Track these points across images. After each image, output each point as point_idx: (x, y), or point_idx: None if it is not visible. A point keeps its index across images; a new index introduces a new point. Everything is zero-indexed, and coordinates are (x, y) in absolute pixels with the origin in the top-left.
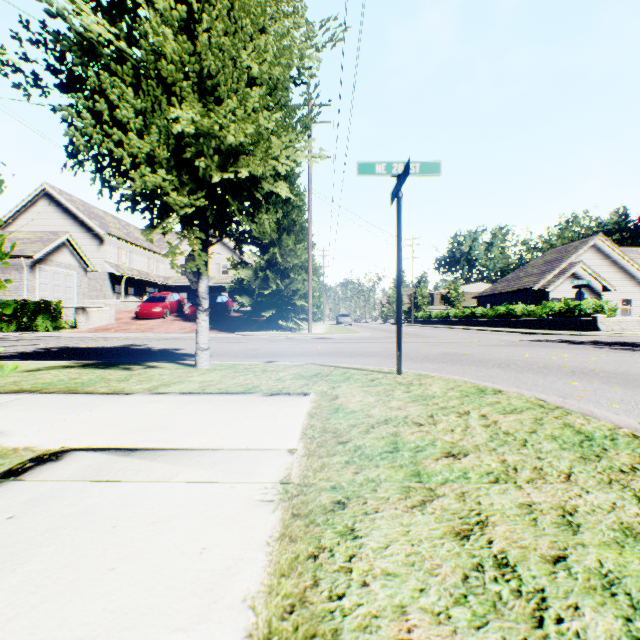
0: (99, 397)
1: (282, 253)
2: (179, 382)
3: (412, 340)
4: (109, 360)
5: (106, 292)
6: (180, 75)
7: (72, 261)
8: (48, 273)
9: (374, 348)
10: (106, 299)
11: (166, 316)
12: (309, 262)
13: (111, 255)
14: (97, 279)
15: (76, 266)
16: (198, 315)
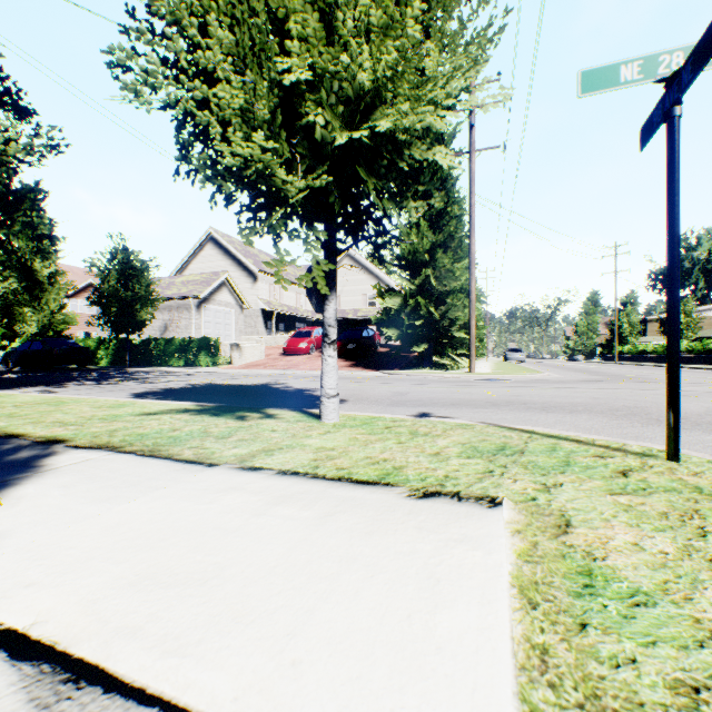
0: (172, 468)
1: (436, 275)
2: (287, 447)
3: (632, 386)
4: (238, 401)
5: (259, 328)
6: (291, 3)
7: (230, 299)
8: (211, 312)
9: (576, 397)
10: (259, 335)
11: (311, 352)
12: (471, 283)
13: (263, 292)
14: (251, 316)
15: (233, 304)
16: (323, 349)
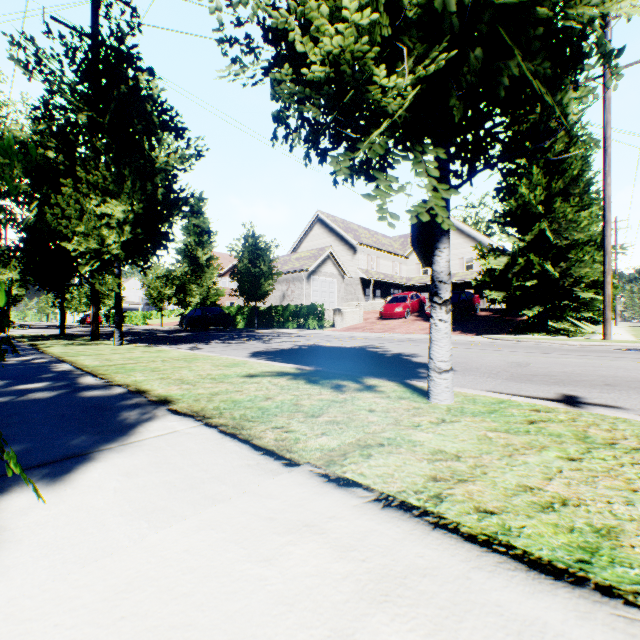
0: (244, 461)
1: (553, 228)
2: (389, 443)
3: None
4: (336, 365)
5: (358, 295)
6: None
7: (333, 270)
8: (317, 282)
9: None
10: (358, 301)
11: (406, 316)
12: (605, 232)
13: (361, 262)
14: (351, 284)
15: (336, 274)
16: (431, 311)
